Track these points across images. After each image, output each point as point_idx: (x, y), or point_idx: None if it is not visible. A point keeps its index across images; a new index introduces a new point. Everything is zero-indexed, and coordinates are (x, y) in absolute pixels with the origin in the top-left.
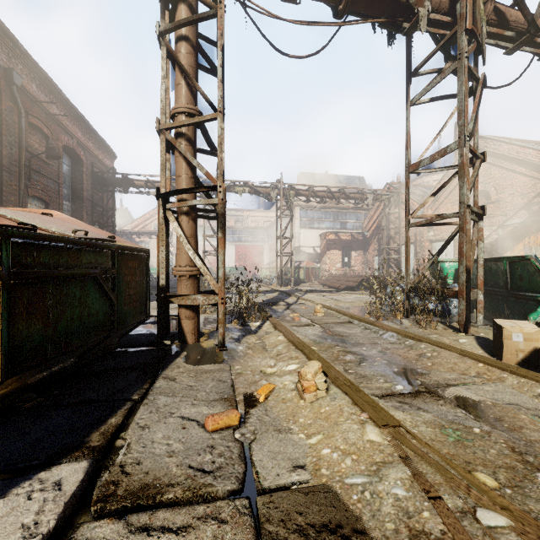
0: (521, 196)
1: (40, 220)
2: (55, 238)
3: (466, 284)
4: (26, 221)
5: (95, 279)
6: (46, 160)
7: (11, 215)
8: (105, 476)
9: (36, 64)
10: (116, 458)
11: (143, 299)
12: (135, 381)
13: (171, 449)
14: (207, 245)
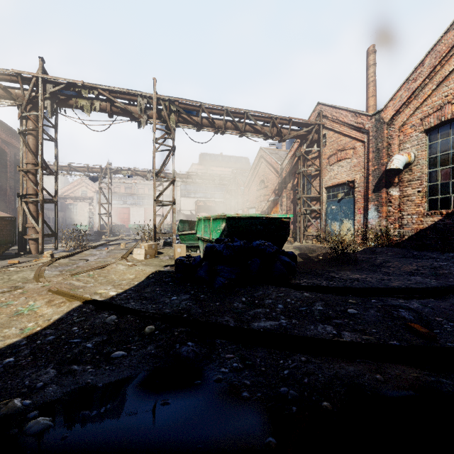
0: (273, 185)
1: None
2: None
3: (154, 231)
4: None
5: None
6: None
7: None
8: None
9: None
10: None
11: (12, 237)
12: None
13: None
14: (121, 208)
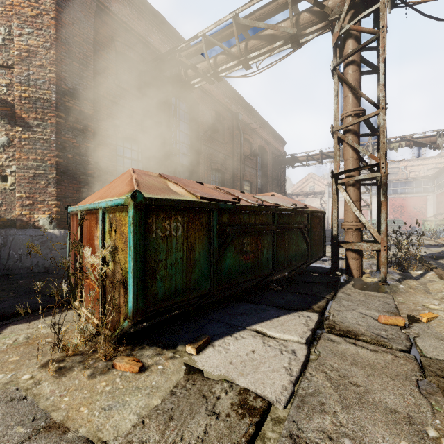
0: None
1: (273, 200)
2: (288, 210)
3: None
4: (270, 201)
5: (301, 230)
6: (251, 157)
7: (263, 199)
8: (326, 321)
9: (247, 103)
10: (329, 318)
11: (321, 243)
12: (324, 290)
13: (358, 323)
14: None
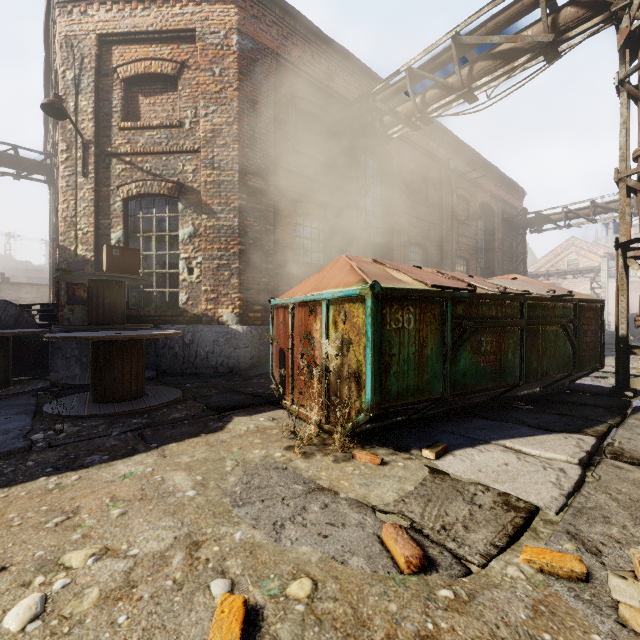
0: None
1: (517, 285)
2: (543, 298)
3: None
4: (512, 287)
5: (563, 327)
6: (467, 223)
7: (501, 284)
8: (609, 447)
9: (462, 143)
10: (613, 444)
11: (596, 348)
12: (603, 414)
13: None
14: None
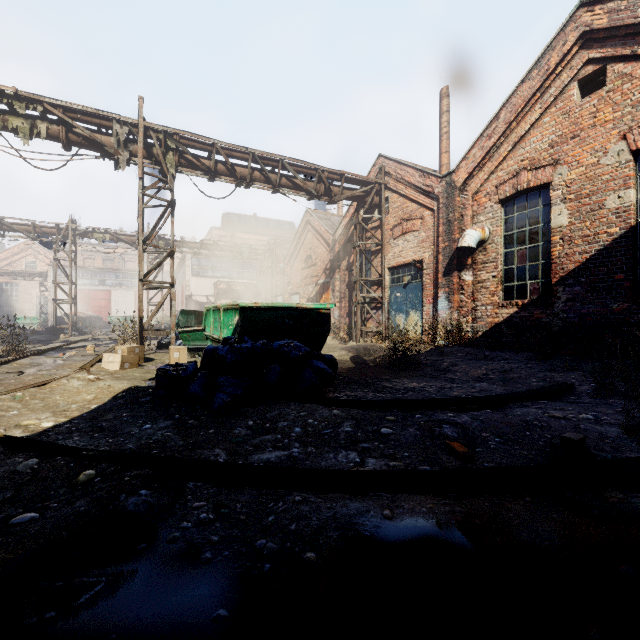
0: (323, 262)
1: None
2: None
3: (140, 326)
4: None
5: None
6: None
7: None
8: None
9: None
10: None
11: None
12: None
13: None
14: (96, 291)
